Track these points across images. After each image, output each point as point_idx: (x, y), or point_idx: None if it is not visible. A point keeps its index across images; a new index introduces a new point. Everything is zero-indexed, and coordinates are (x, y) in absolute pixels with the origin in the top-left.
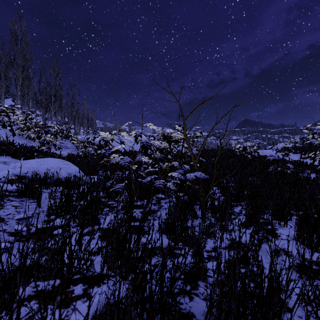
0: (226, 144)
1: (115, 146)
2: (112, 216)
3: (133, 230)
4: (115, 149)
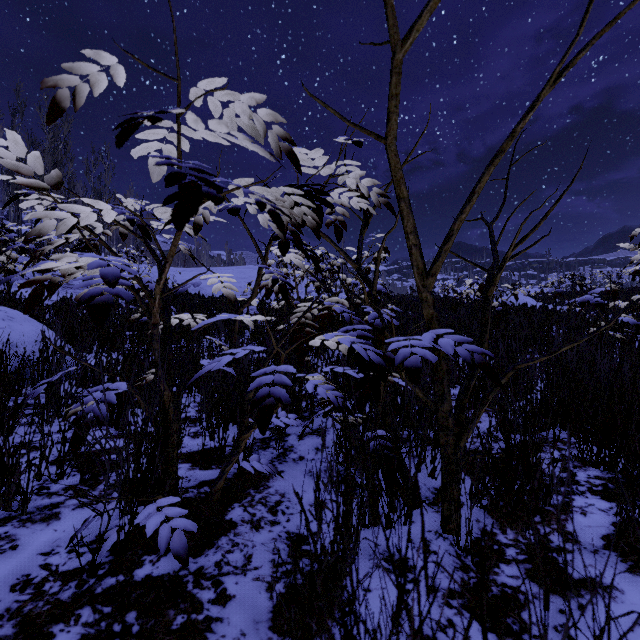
0: (544, 216)
1: (192, 287)
2: (68, 522)
3: (130, 632)
4: (67, 228)
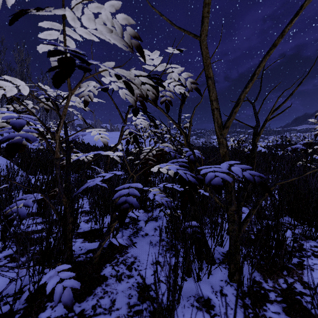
0: (291, 94)
1: (91, 142)
2: (2, 280)
3: None
4: None
